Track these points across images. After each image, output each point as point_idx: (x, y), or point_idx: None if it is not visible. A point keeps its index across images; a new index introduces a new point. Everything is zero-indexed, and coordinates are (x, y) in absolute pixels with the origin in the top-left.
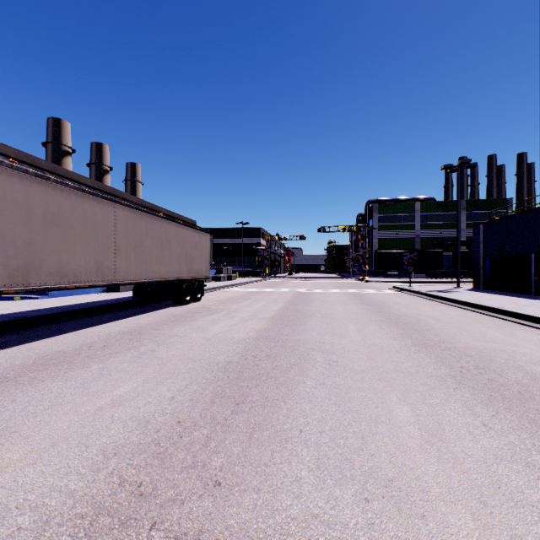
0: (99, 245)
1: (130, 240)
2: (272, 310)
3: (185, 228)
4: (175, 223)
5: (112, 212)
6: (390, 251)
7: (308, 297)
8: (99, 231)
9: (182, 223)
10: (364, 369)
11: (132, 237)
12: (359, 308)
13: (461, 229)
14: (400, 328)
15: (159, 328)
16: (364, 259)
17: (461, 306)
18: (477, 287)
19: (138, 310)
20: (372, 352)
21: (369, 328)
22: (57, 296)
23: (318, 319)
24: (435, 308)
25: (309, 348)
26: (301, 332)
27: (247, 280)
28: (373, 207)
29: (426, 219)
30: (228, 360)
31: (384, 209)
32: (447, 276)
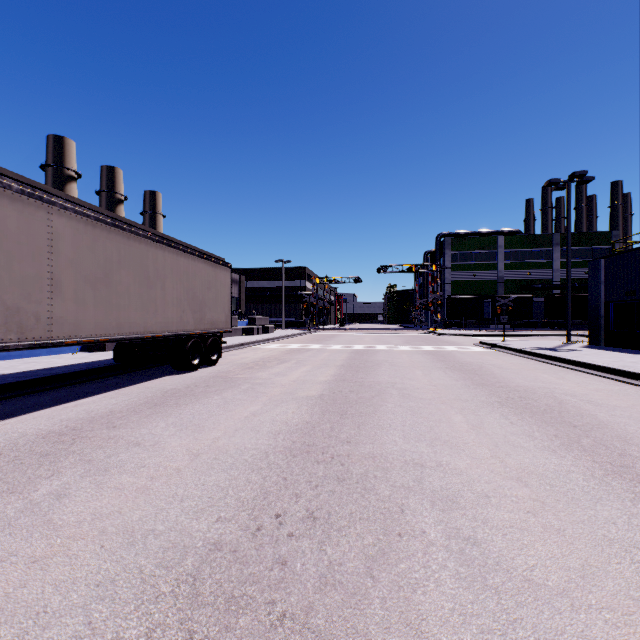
0: (13, 275)
1: (84, 271)
2: (321, 382)
3: (190, 257)
4: (172, 248)
5: (44, 220)
6: (467, 297)
7: (370, 358)
8: (13, 251)
9: (186, 249)
10: (565, 587)
11: (88, 266)
12: (450, 377)
13: (555, 269)
14: (544, 422)
15: (120, 423)
16: (435, 306)
17: (602, 374)
18: (595, 343)
19: (114, 381)
20: (539, 499)
21: (491, 422)
22: (6, 358)
23: (395, 400)
24: (565, 377)
25: (398, 486)
26: (373, 434)
27: (288, 333)
28: (445, 243)
29: (511, 257)
30: (213, 538)
31: (459, 245)
32: (537, 327)
